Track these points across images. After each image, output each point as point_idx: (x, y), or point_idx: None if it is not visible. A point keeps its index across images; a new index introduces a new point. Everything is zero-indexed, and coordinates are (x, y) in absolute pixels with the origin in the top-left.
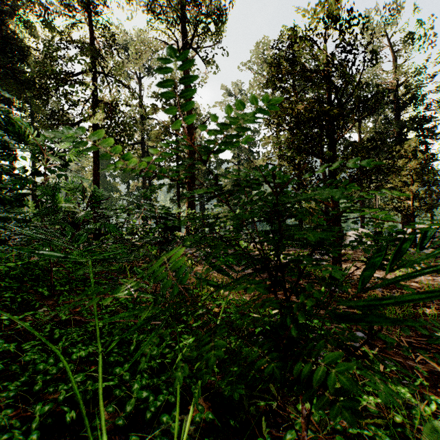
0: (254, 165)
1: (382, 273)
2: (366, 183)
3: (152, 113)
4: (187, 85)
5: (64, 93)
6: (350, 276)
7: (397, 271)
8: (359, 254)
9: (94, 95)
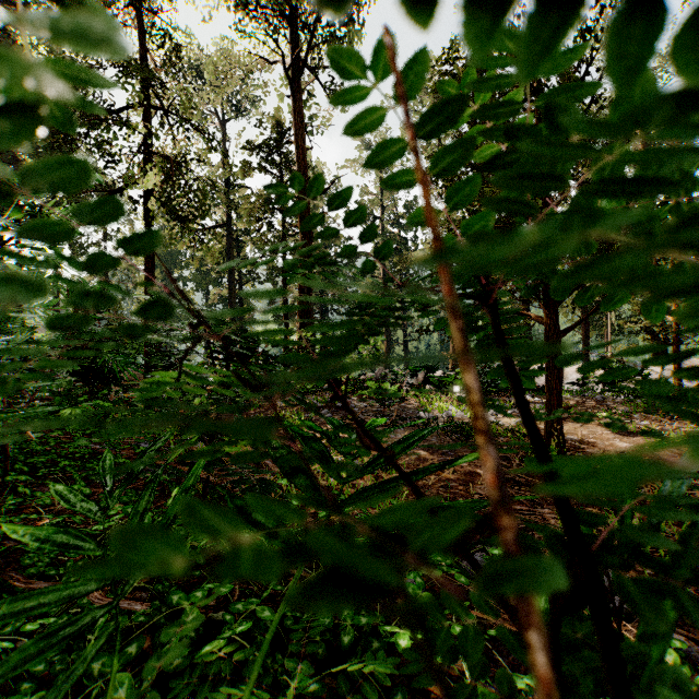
0: (408, 260)
1: (633, 440)
2: None
3: (243, 175)
4: (298, 128)
5: (97, 141)
6: (576, 446)
7: None
8: (588, 406)
9: (146, 145)
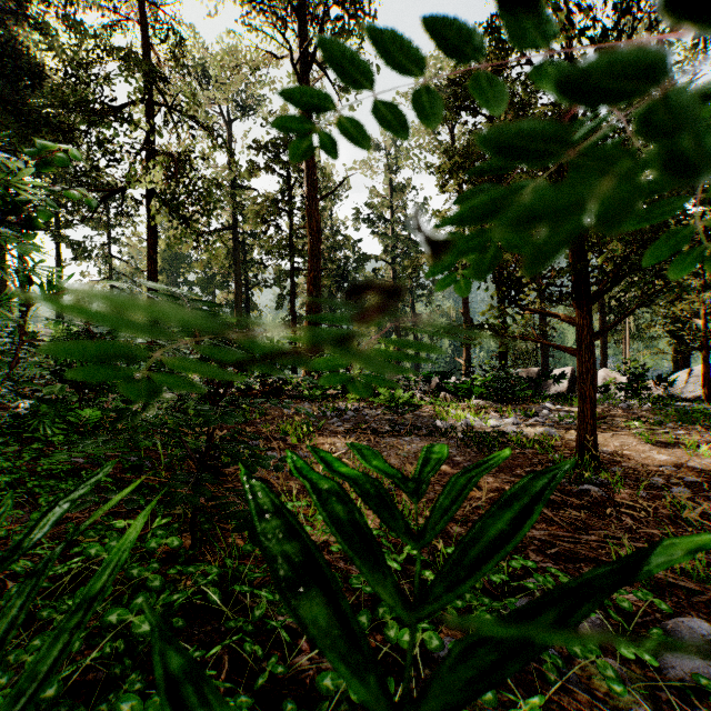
0: (419, 263)
1: (671, 452)
2: (609, 293)
3: (250, 175)
4: None
5: (99, 139)
6: (611, 459)
7: (705, 449)
8: (614, 415)
9: (149, 143)
